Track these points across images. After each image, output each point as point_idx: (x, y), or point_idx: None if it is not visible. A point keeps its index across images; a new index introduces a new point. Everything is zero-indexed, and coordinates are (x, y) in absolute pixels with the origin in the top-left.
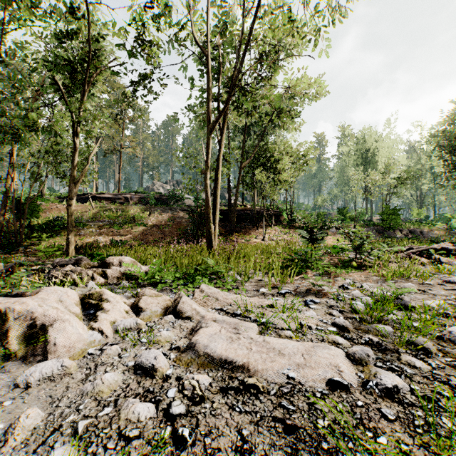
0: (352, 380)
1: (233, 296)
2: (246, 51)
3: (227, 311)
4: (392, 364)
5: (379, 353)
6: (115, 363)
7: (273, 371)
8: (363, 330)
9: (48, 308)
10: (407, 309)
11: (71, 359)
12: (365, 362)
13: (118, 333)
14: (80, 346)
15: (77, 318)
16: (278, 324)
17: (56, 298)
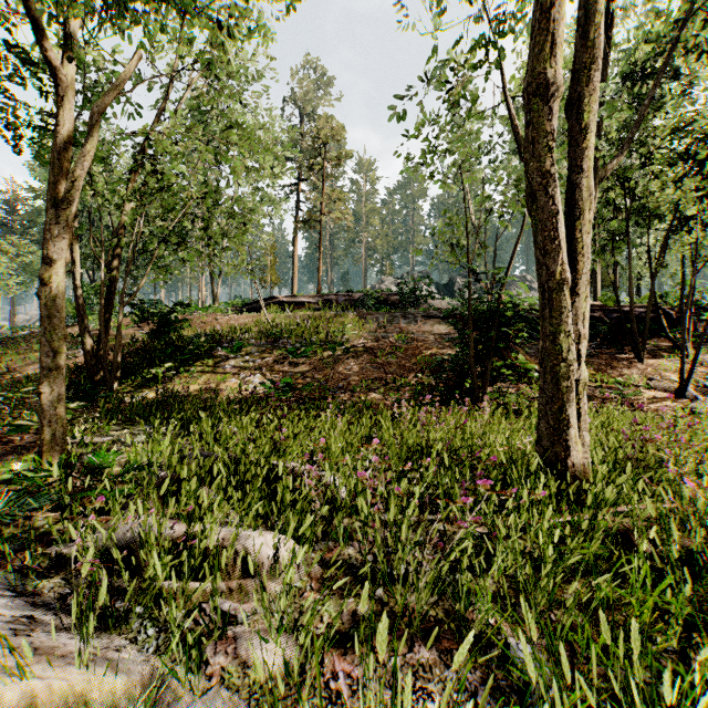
0: None
1: None
2: None
3: None
4: None
5: None
6: None
7: None
8: None
9: None
10: None
11: None
12: None
13: None
14: None
15: None
16: None
17: None
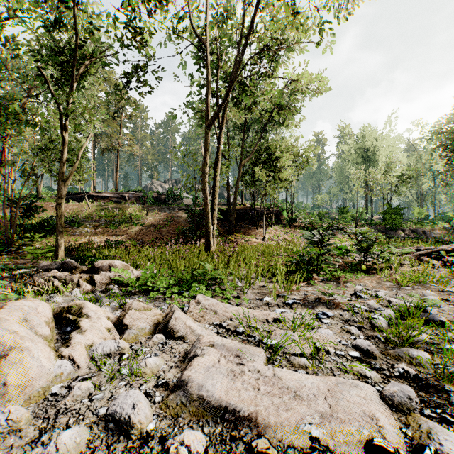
0: (397, 440)
1: (234, 308)
2: (246, 40)
3: (227, 328)
4: (444, 412)
5: (420, 391)
6: (83, 409)
7: (290, 427)
8: (392, 355)
9: (5, 332)
10: (435, 325)
11: (26, 403)
12: (407, 408)
13: (95, 361)
14: (41, 383)
15: (42, 344)
16: (288, 347)
17: (21, 317)
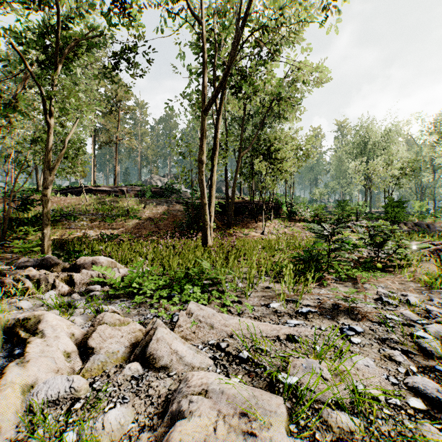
0: None
1: (235, 320)
2: (247, 16)
3: (227, 352)
4: None
5: None
6: None
7: None
8: None
9: None
10: None
11: None
12: None
13: (32, 412)
14: None
15: None
16: (316, 390)
17: None
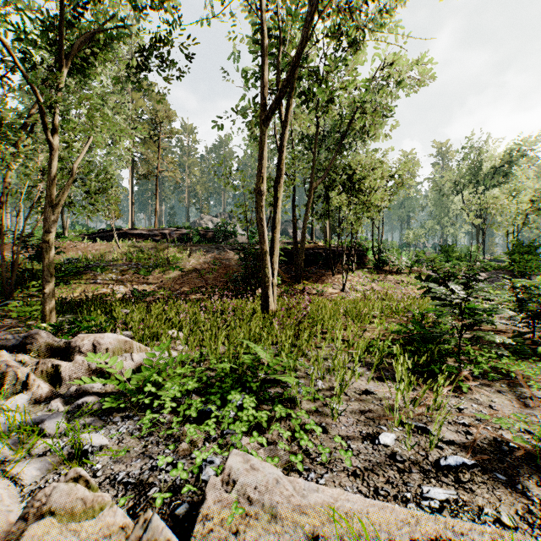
0: None
1: (319, 490)
2: None
3: None
4: None
5: None
6: None
7: None
8: None
9: None
10: None
11: None
12: None
13: None
14: None
15: None
16: None
17: None
